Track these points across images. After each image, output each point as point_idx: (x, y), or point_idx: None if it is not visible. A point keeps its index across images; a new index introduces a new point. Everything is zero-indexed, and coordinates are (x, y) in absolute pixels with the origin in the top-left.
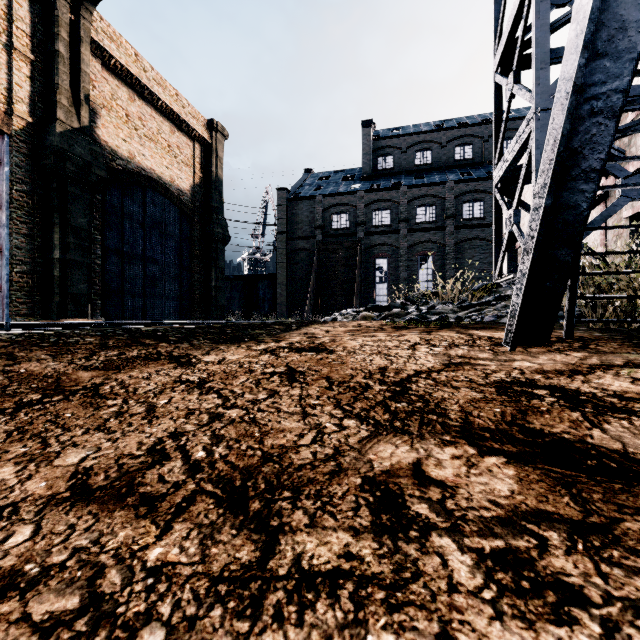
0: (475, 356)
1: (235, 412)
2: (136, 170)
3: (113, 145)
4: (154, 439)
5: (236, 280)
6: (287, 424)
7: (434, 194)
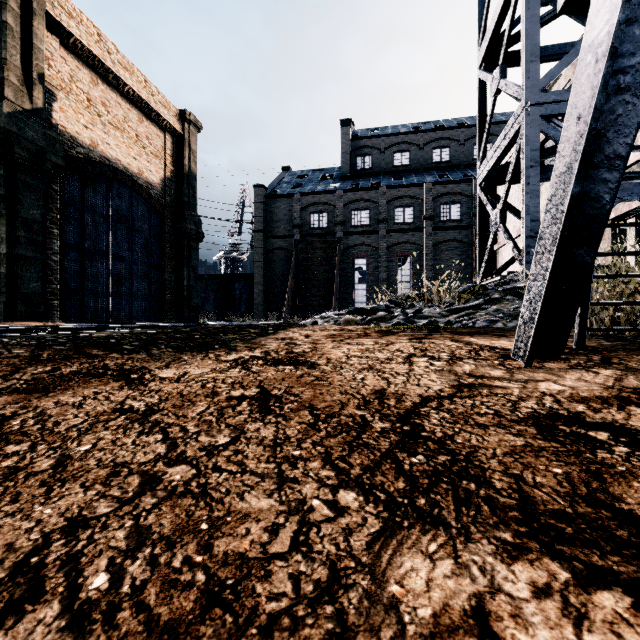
0: (487, 374)
1: (179, 472)
2: (99, 160)
3: (72, 131)
4: (36, 536)
5: (211, 279)
6: (253, 501)
7: (412, 195)
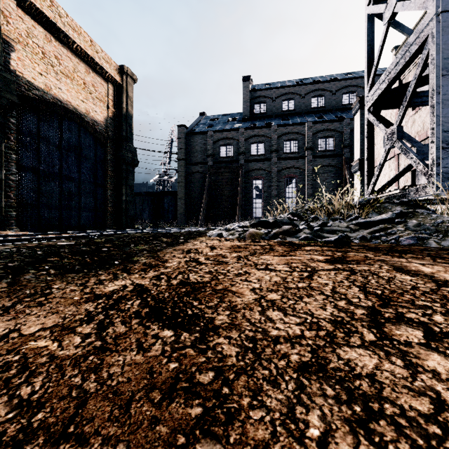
0: None
1: None
2: (52, 100)
3: (29, 77)
4: None
5: (147, 195)
6: None
7: (297, 131)
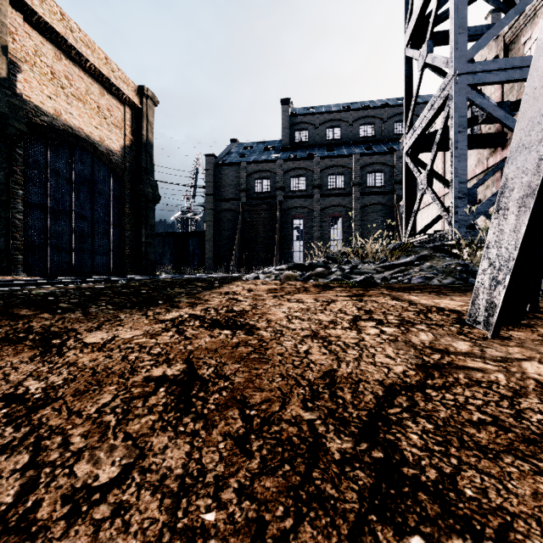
0: (452, 348)
1: None
2: (62, 127)
3: (37, 101)
4: None
5: (168, 236)
6: None
7: (343, 165)
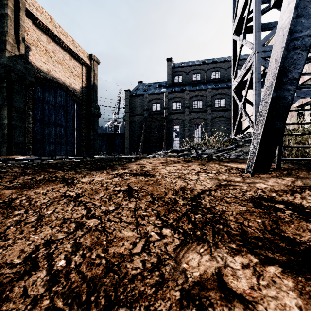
0: (233, 180)
1: (93, 221)
2: (51, 78)
3: (38, 65)
4: (33, 247)
5: (104, 136)
6: (125, 233)
7: (201, 95)
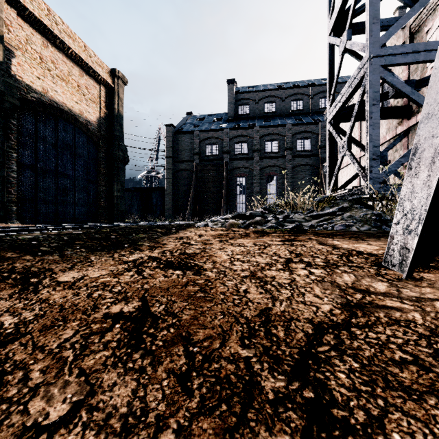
0: (372, 288)
1: None
2: (49, 102)
3: (28, 80)
4: None
5: (135, 191)
6: None
7: (277, 133)
